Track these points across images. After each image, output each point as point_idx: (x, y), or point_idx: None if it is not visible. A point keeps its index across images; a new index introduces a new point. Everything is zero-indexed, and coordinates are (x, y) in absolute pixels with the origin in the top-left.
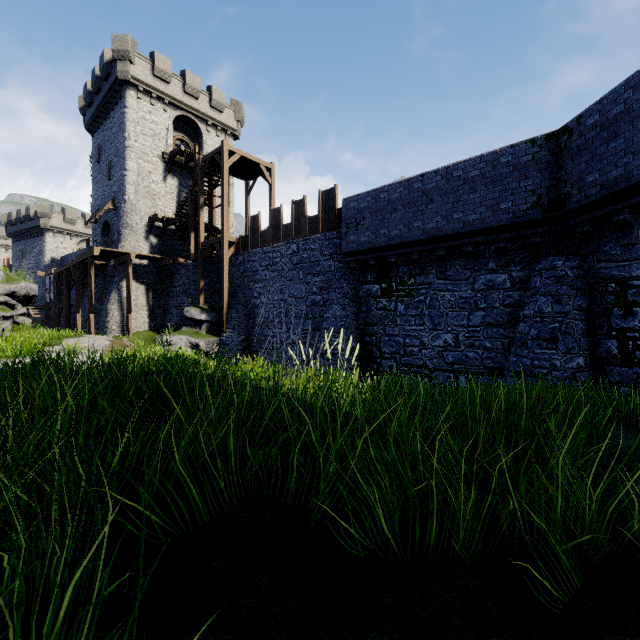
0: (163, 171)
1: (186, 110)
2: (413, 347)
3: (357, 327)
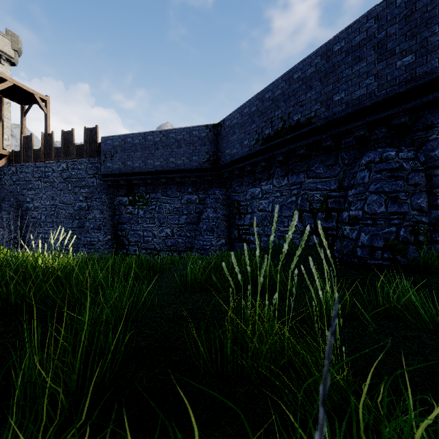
0: None
1: None
2: (149, 237)
3: (112, 225)
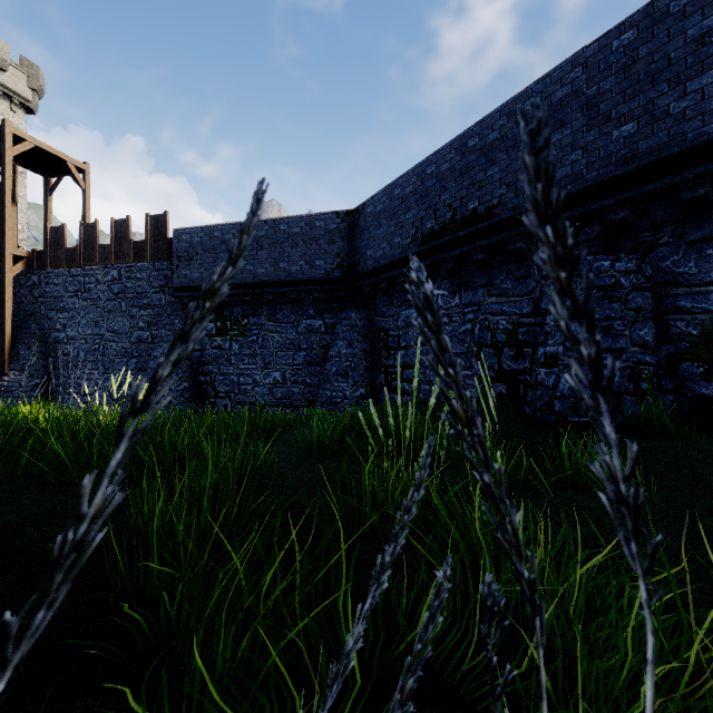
0: None
1: None
2: (247, 385)
3: (190, 366)
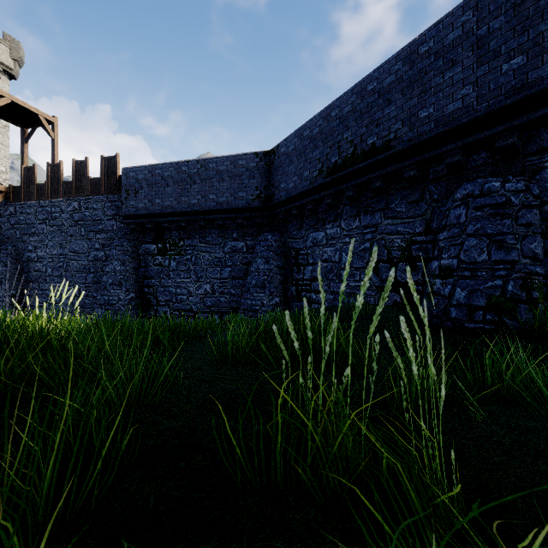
0: None
1: None
2: (183, 295)
3: (137, 280)
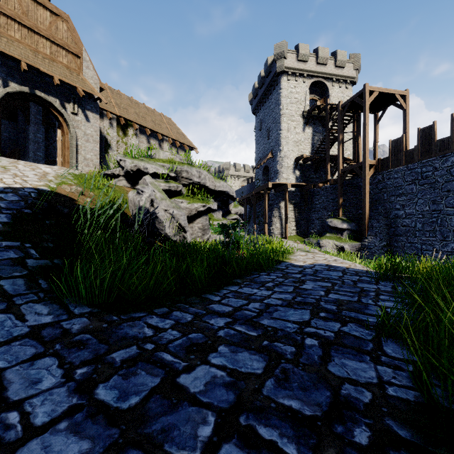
0: (302, 124)
1: (317, 76)
2: None
3: None
